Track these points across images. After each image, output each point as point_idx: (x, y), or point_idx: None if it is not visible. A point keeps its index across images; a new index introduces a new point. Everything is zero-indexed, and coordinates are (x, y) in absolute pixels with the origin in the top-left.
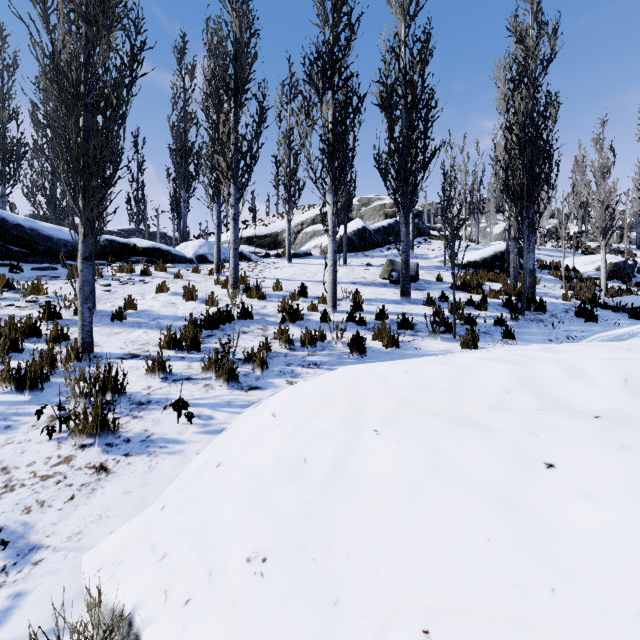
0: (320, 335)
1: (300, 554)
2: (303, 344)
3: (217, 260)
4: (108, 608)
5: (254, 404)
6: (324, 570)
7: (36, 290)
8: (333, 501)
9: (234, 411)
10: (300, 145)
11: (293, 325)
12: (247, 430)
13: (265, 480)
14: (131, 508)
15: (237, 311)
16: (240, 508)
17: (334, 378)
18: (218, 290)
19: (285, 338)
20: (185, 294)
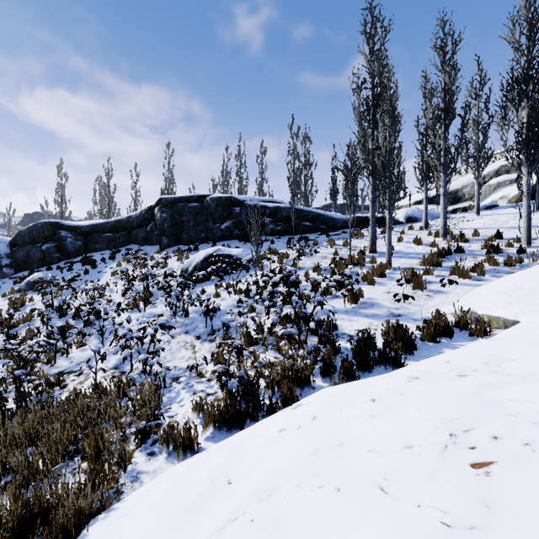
0: (518, 259)
1: (524, 301)
2: (506, 264)
3: (425, 220)
4: (460, 312)
5: (483, 284)
6: (533, 302)
7: (346, 244)
8: (536, 293)
9: (473, 287)
10: (489, 123)
11: (495, 255)
12: (488, 287)
13: (505, 291)
14: (447, 304)
15: (453, 249)
16: (497, 296)
17: (533, 268)
18: (432, 239)
19: (492, 261)
20: (415, 242)
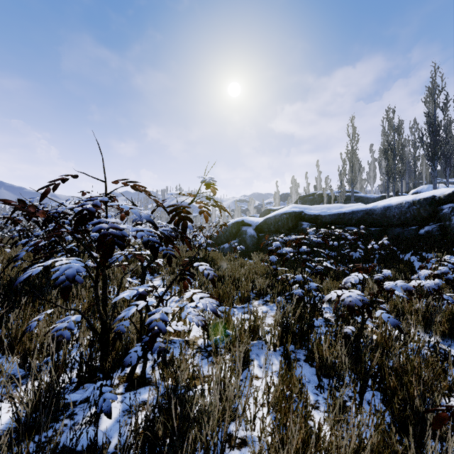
0: None
1: None
2: None
3: None
4: None
5: None
6: None
7: None
8: None
9: None
10: None
11: None
12: None
13: None
14: None
15: None
16: None
17: None
18: None
19: None
20: None
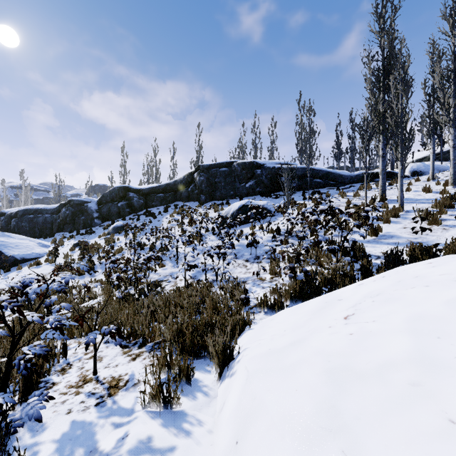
0: None
1: None
2: None
3: (432, 172)
4: None
5: None
6: None
7: (356, 195)
8: None
9: None
10: None
11: None
12: None
13: None
14: None
15: None
16: None
17: None
18: (440, 187)
19: None
20: (423, 190)
